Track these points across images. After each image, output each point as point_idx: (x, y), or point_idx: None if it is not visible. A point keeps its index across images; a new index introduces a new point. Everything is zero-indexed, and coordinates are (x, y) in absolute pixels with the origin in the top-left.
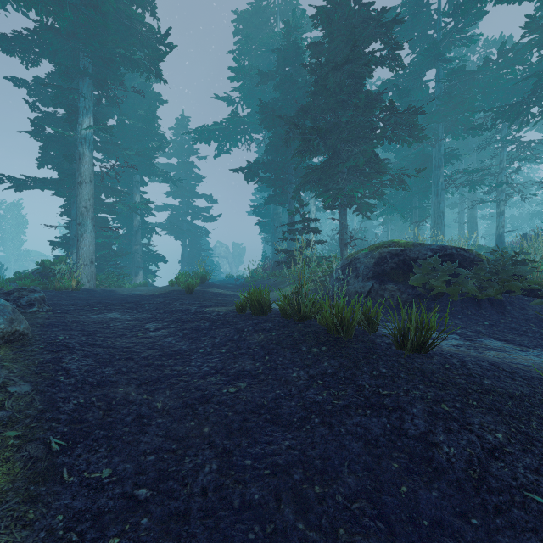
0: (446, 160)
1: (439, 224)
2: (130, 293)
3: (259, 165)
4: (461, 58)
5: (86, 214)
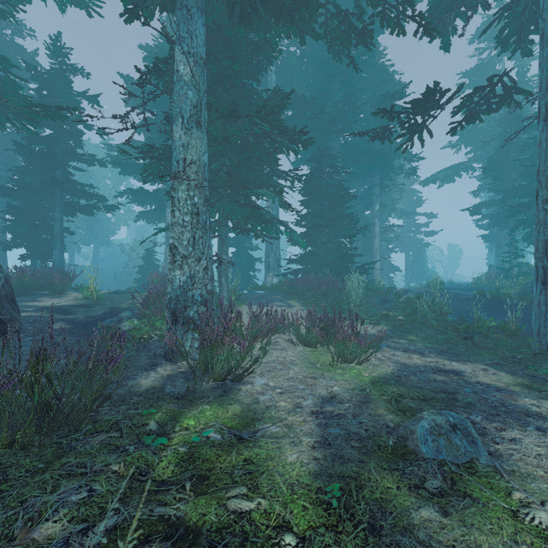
0: None
1: None
2: None
3: (482, 206)
4: None
5: (377, 252)
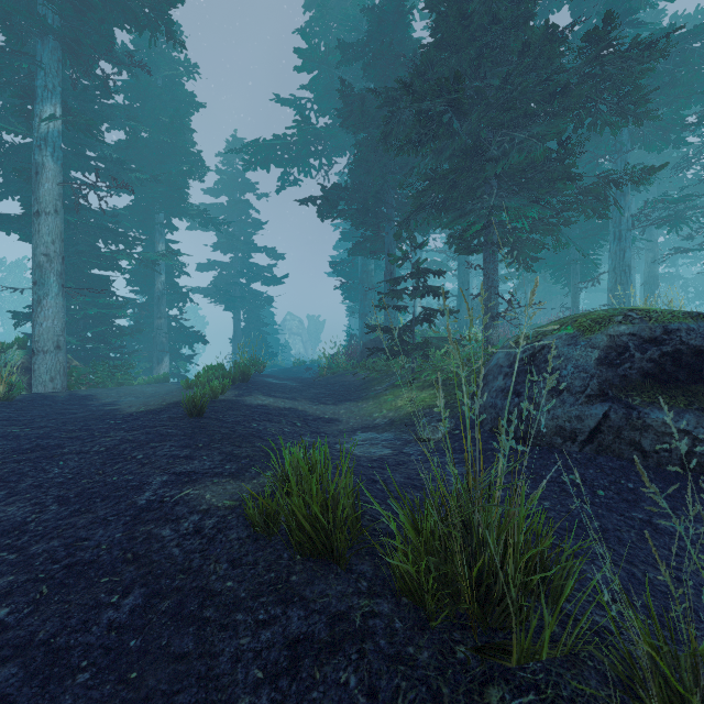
0: (630, 186)
1: (624, 284)
2: (111, 403)
3: (339, 192)
4: (652, 28)
5: (47, 266)
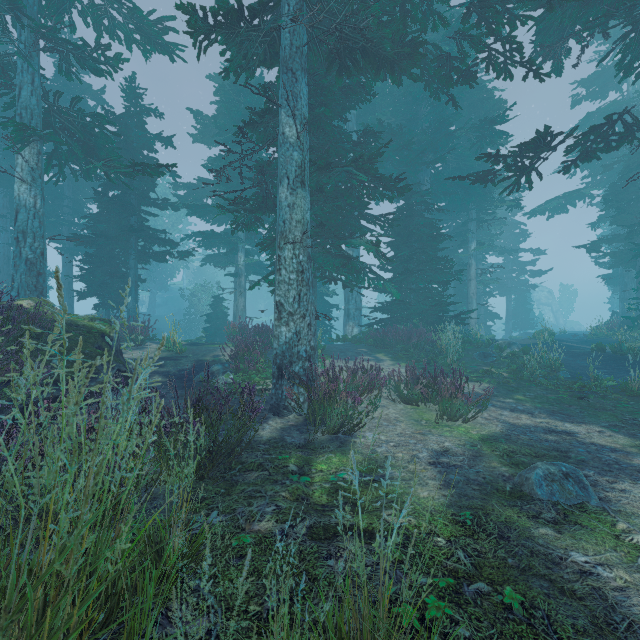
0: None
1: None
2: None
3: (602, 242)
4: None
5: (473, 297)
